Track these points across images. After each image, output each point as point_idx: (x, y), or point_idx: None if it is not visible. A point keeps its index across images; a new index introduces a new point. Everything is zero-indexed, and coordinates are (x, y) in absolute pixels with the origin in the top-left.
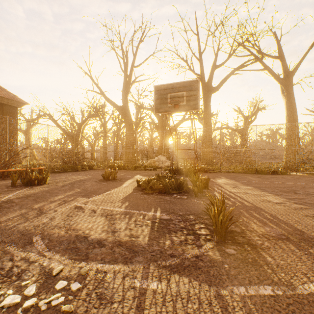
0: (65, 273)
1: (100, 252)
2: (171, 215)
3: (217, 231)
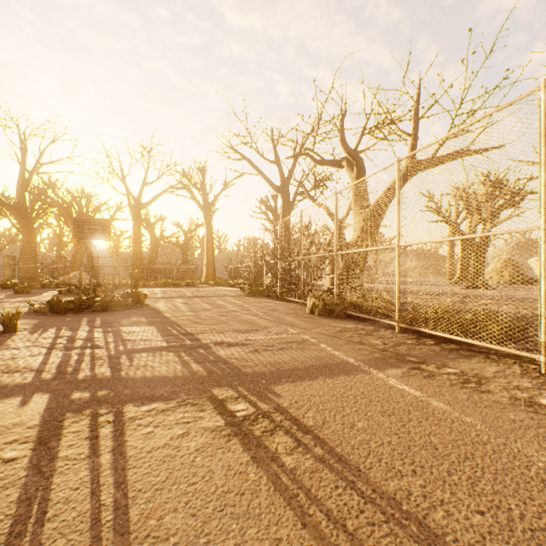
0: None
1: None
2: None
3: None
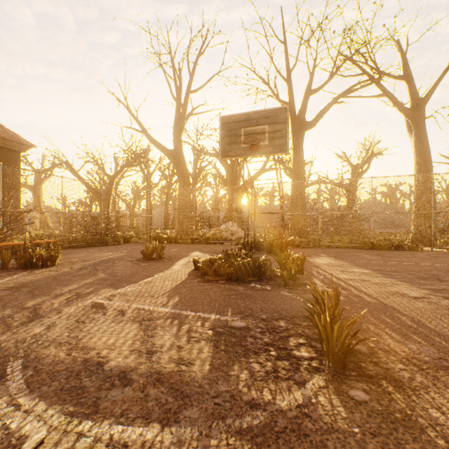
0: (47, 448)
1: (121, 398)
2: (248, 319)
3: (330, 354)
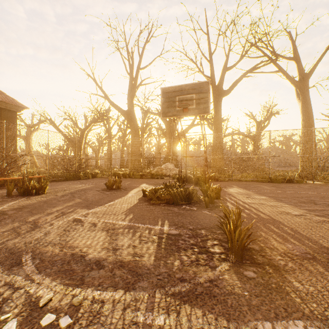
0: (54, 303)
1: (98, 276)
2: (180, 229)
3: (233, 249)
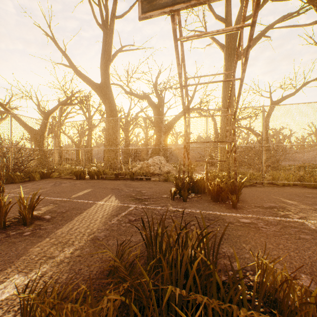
0: None
1: None
2: None
3: None
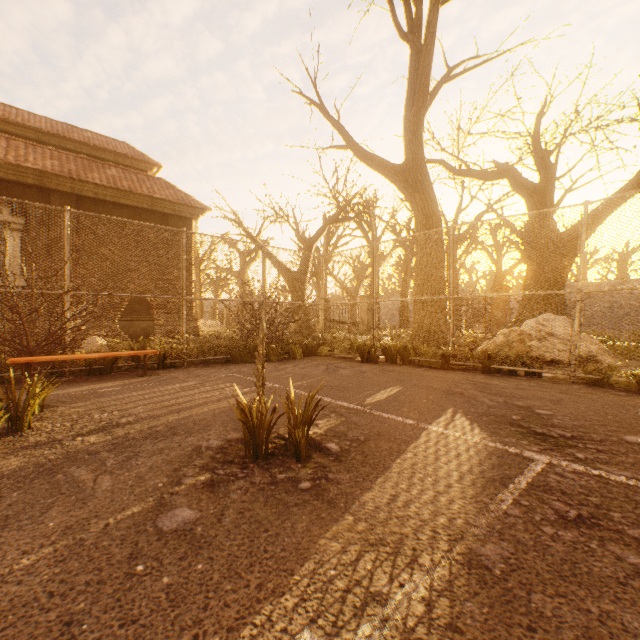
0: None
1: None
2: None
3: None
